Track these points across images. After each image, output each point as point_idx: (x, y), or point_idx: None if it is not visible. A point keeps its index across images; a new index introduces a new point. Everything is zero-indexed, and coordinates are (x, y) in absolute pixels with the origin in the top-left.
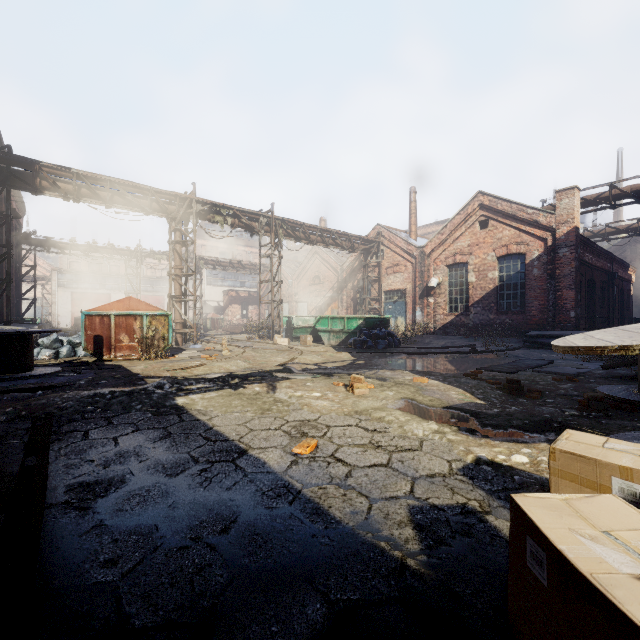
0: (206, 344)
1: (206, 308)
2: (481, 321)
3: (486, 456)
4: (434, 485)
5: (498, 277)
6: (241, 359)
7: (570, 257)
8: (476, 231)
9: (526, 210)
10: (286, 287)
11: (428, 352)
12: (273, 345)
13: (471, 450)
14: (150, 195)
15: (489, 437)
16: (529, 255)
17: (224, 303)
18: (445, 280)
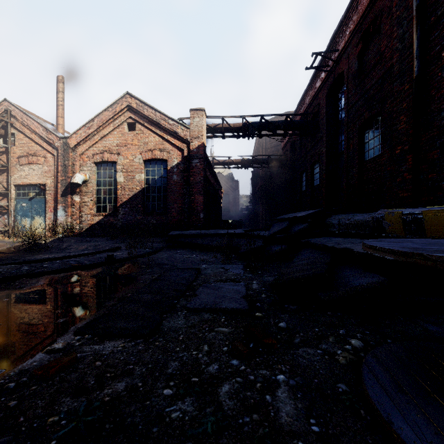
0: None
1: None
2: (129, 221)
3: None
4: None
5: (145, 180)
6: None
7: (200, 167)
8: (125, 132)
9: (168, 120)
10: None
11: (21, 275)
12: None
13: None
14: None
15: None
16: (170, 162)
17: None
18: (93, 178)
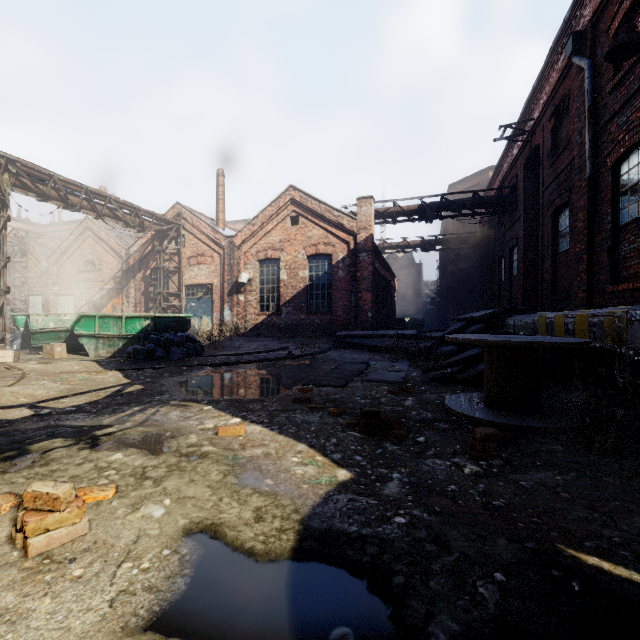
0: None
1: None
2: (293, 321)
3: None
4: None
5: (308, 276)
6: None
7: (368, 261)
8: (288, 226)
9: (333, 212)
10: (38, 273)
11: (240, 361)
12: None
13: None
14: None
15: None
16: (335, 256)
17: None
18: (257, 276)
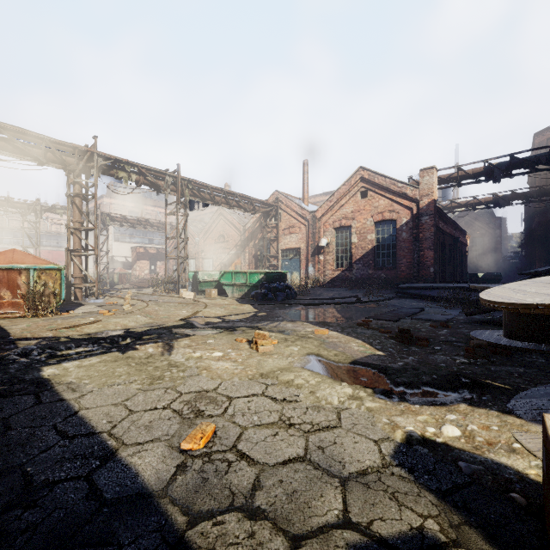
0: (109, 298)
1: (113, 263)
2: (362, 275)
3: (415, 431)
4: (371, 491)
5: (375, 239)
6: (142, 314)
7: (430, 224)
8: (358, 200)
9: (397, 184)
10: (193, 245)
11: (322, 303)
12: (178, 298)
13: (395, 422)
14: (44, 144)
15: (407, 400)
16: (399, 221)
17: (132, 259)
18: (333, 241)
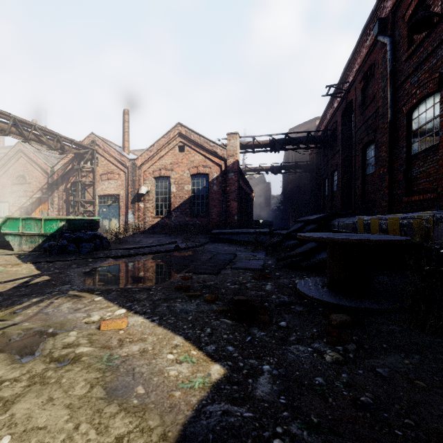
0: None
1: None
2: (180, 222)
3: None
4: None
5: (191, 190)
6: None
7: (235, 179)
8: (176, 153)
9: (209, 143)
10: None
11: (137, 254)
12: None
13: None
14: None
15: None
16: (211, 175)
17: None
18: (153, 189)
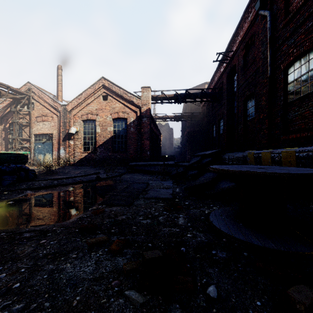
0: None
1: None
2: (104, 156)
3: None
4: None
5: (113, 130)
6: None
7: (147, 123)
8: (101, 101)
9: (127, 94)
10: None
11: (58, 185)
12: None
13: None
14: None
15: None
16: (129, 120)
17: None
18: (81, 130)
